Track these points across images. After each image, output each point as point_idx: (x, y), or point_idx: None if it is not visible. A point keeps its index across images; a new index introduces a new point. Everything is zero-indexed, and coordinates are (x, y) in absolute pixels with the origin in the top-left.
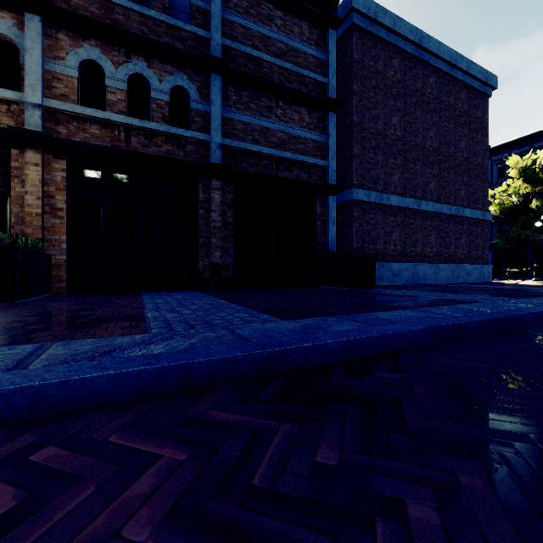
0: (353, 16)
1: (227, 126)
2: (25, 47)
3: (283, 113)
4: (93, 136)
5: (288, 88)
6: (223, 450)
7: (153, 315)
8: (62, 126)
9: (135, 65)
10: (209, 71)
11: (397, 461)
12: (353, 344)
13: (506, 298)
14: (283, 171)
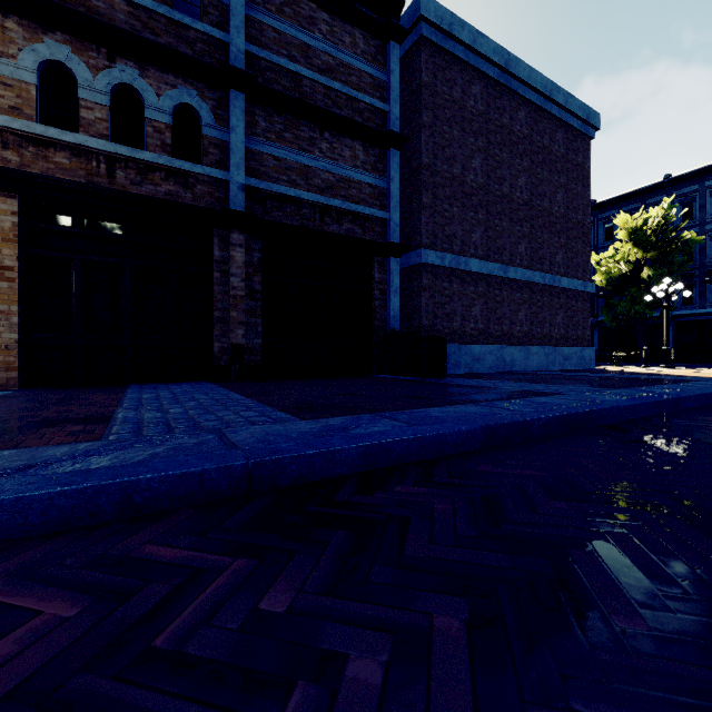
0: (422, 27)
1: (254, 162)
2: None
3: (330, 147)
4: (60, 167)
5: (336, 115)
6: (136, 599)
7: (126, 415)
8: (12, 152)
9: (121, 72)
10: (227, 87)
11: (367, 602)
12: (377, 449)
13: (599, 388)
14: (330, 224)
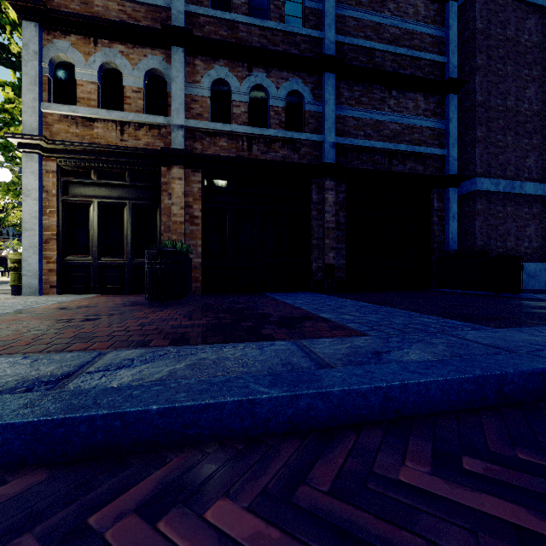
0: None
1: (339, 124)
2: (172, 77)
3: (397, 102)
4: (222, 148)
5: (402, 75)
6: None
7: (329, 316)
8: (198, 143)
9: (256, 77)
10: (322, 71)
11: None
12: None
13: None
14: (397, 165)
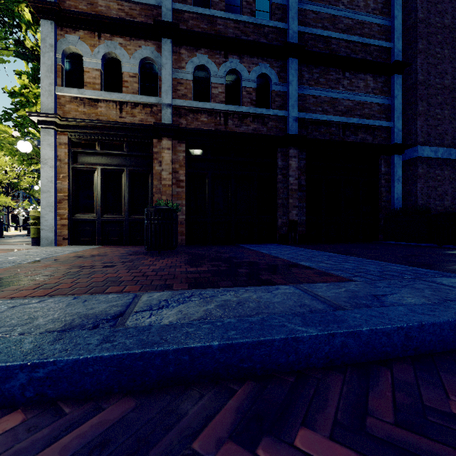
0: None
1: (301, 102)
2: (162, 64)
3: (349, 82)
4: (203, 123)
5: (355, 59)
6: None
7: (308, 264)
8: (183, 118)
9: (231, 63)
10: (286, 57)
11: None
12: None
13: None
14: (349, 136)
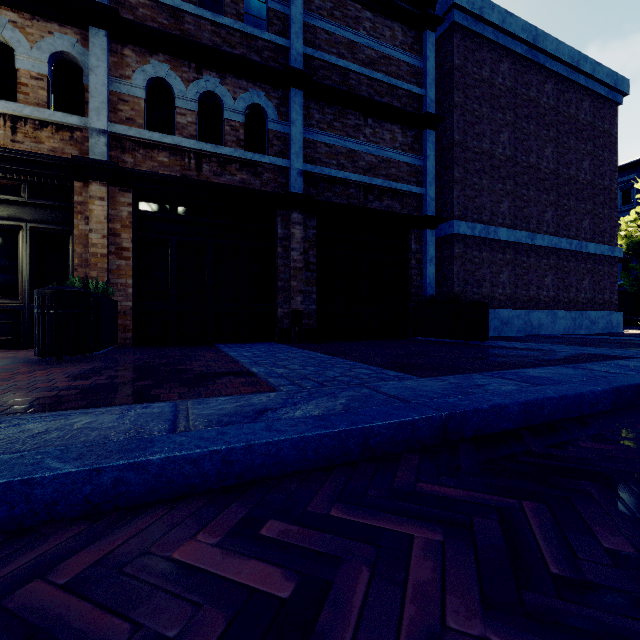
0: (454, 14)
1: (309, 150)
2: (90, 66)
3: (373, 132)
4: (161, 164)
5: (378, 103)
6: (478, 530)
7: (260, 370)
8: (128, 155)
9: (207, 82)
10: (288, 86)
11: None
12: (533, 406)
13: None
14: (373, 201)
